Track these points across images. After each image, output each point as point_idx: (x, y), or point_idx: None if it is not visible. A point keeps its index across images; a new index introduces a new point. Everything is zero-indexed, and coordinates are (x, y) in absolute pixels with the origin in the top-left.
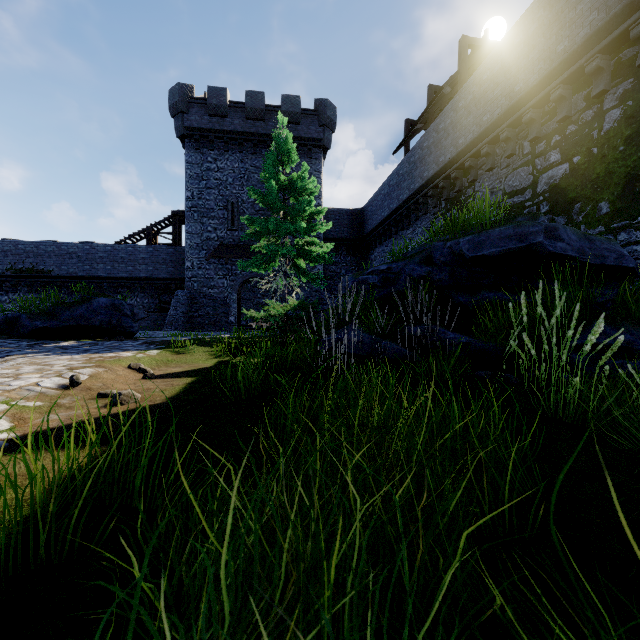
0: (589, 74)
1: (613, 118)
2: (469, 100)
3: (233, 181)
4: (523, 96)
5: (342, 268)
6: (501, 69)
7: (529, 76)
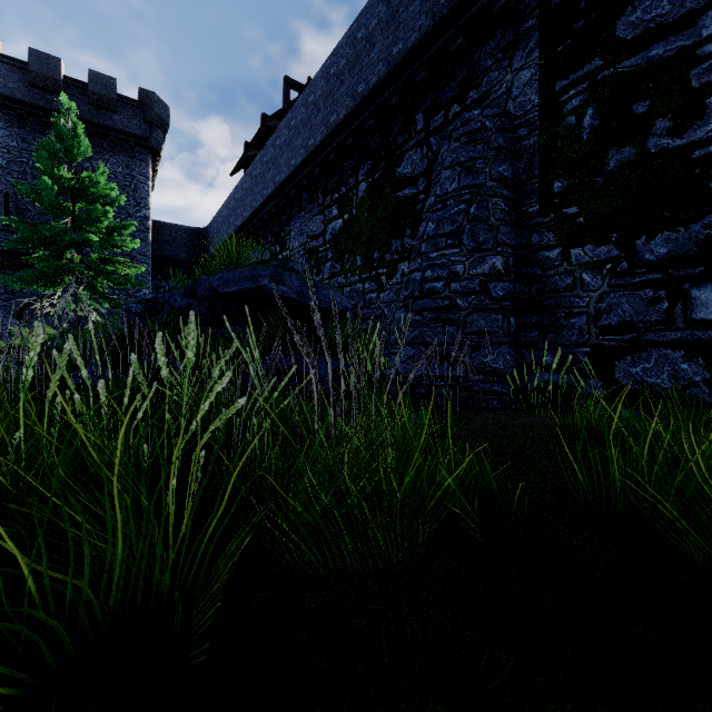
0: (349, 148)
1: (363, 189)
2: (283, 141)
3: (8, 164)
4: (313, 152)
5: None
6: (301, 121)
7: (317, 135)
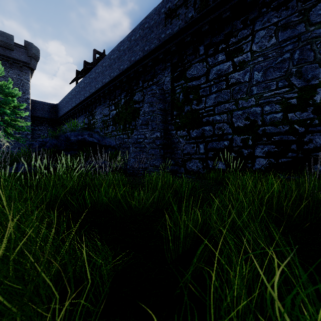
0: (118, 86)
1: (123, 101)
2: (93, 77)
3: None
4: (105, 84)
5: (45, 133)
6: (100, 71)
7: (106, 79)
